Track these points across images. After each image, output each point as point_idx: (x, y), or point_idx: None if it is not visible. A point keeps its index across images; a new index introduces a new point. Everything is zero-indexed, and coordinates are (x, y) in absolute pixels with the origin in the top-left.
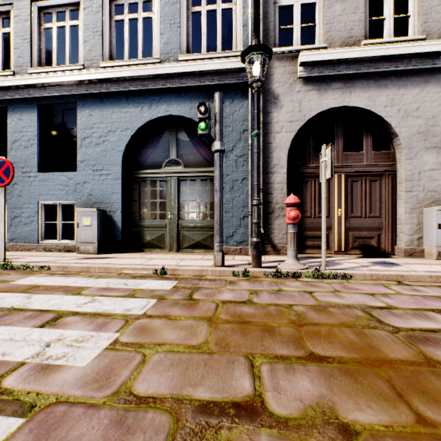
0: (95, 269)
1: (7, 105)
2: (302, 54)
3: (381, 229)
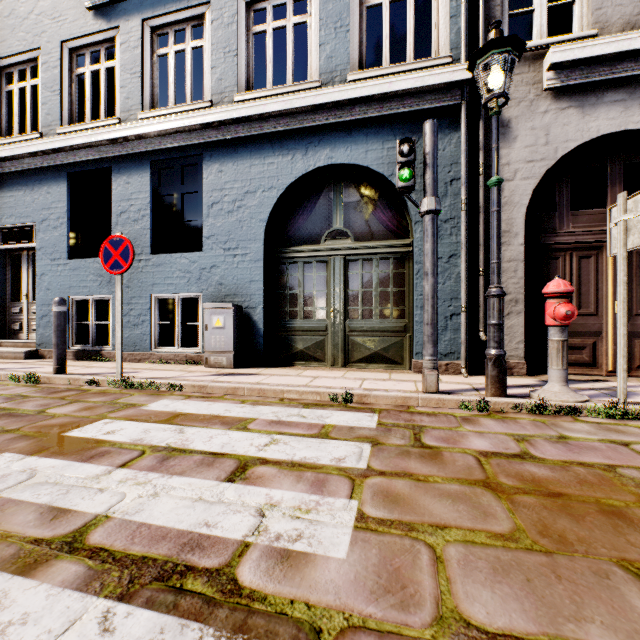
0: (244, 390)
1: (111, 164)
2: (555, 51)
3: None
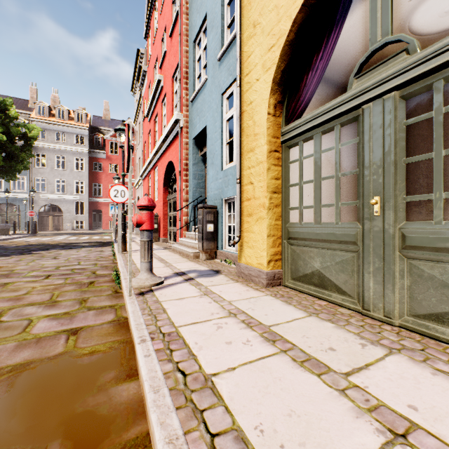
0: None
1: None
2: (41, 194)
3: (61, 226)
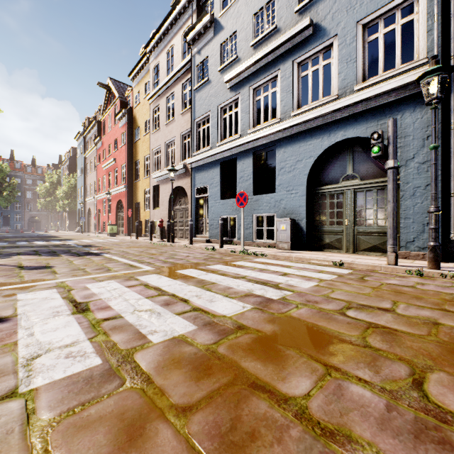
0: (292, 258)
1: (237, 156)
2: None
3: None
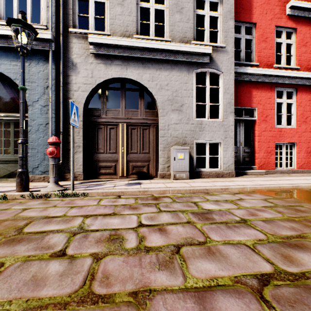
0: None
1: None
2: (90, 36)
3: (149, 161)
